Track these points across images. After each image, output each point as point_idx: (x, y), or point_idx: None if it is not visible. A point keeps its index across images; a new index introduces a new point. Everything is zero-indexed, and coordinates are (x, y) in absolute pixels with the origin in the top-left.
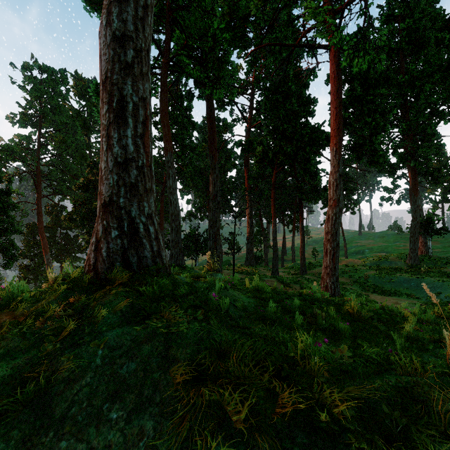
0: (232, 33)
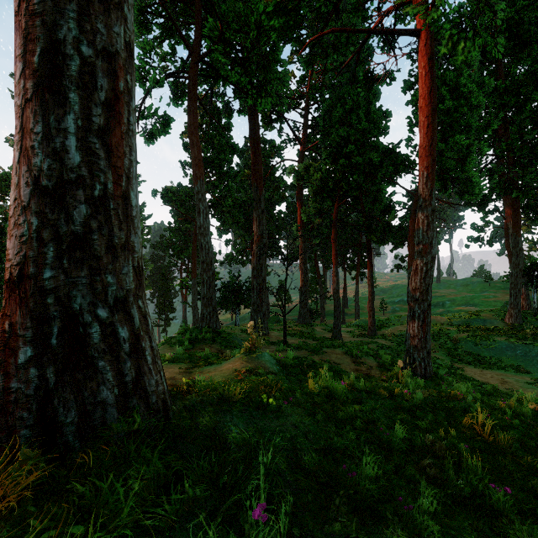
0: (283, 19)
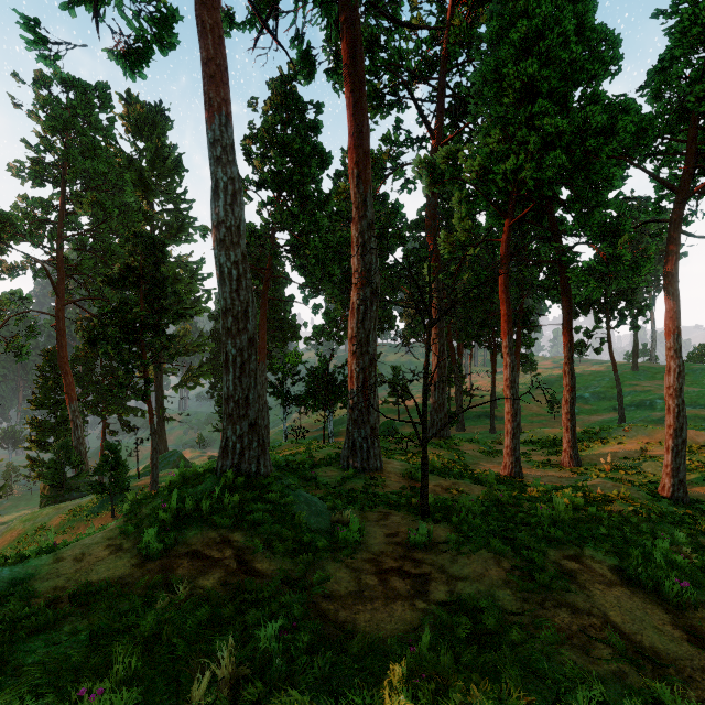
0: None
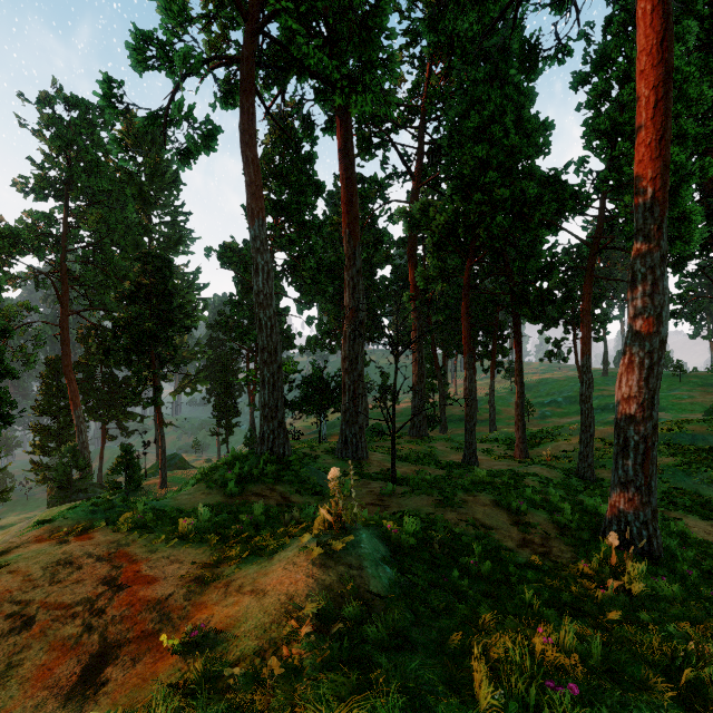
0: None
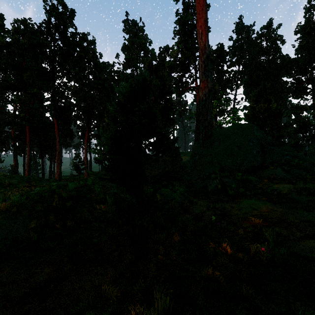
0: None
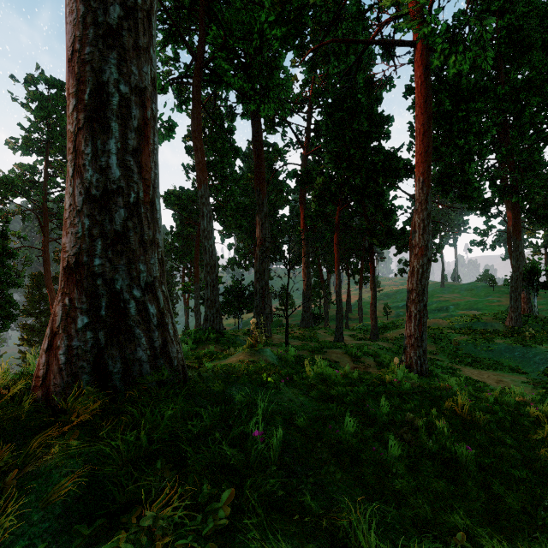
0: (285, 28)
